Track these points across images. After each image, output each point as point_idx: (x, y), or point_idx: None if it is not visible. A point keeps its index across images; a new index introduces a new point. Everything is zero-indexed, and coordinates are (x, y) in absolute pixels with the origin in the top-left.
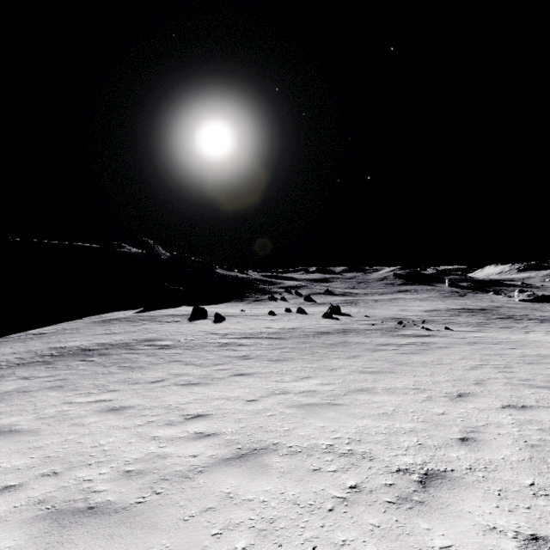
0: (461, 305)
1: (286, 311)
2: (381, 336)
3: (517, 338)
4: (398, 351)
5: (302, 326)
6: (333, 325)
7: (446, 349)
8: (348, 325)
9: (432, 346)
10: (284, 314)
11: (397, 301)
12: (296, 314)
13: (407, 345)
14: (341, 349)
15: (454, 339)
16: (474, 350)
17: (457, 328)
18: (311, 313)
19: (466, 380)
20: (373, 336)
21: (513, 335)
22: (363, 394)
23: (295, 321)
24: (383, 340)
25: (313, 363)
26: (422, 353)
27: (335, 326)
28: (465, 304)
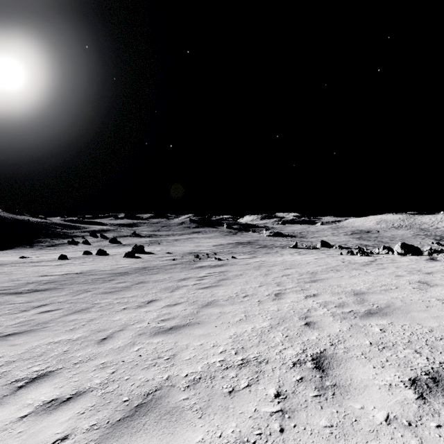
0: (236, 240)
1: (85, 254)
2: (181, 270)
3: (281, 259)
4: (200, 286)
5: (95, 268)
6: (133, 264)
7: (242, 276)
8: (149, 262)
9: (229, 275)
10: (79, 258)
11: (193, 239)
12: (96, 256)
13: (207, 277)
14: (135, 293)
15: (242, 266)
16: (263, 274)
17: (239, 256)
18: (113, 254)
19: (291, 319)
20: (173, 271)
21: (277, 258)
22: (142, 437)
23: (88, 264)
24: (184, 274)
25: (78, 328)
26: (223, 284)
27: (135, 264)
28: (238, 239)
